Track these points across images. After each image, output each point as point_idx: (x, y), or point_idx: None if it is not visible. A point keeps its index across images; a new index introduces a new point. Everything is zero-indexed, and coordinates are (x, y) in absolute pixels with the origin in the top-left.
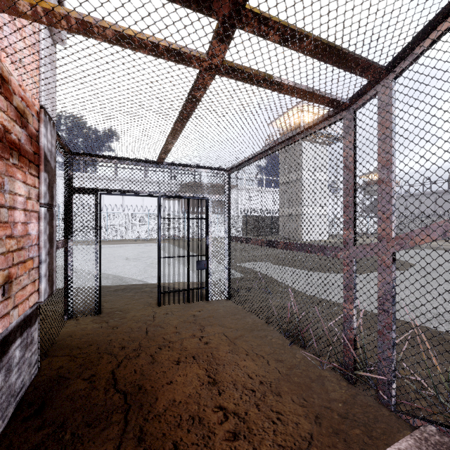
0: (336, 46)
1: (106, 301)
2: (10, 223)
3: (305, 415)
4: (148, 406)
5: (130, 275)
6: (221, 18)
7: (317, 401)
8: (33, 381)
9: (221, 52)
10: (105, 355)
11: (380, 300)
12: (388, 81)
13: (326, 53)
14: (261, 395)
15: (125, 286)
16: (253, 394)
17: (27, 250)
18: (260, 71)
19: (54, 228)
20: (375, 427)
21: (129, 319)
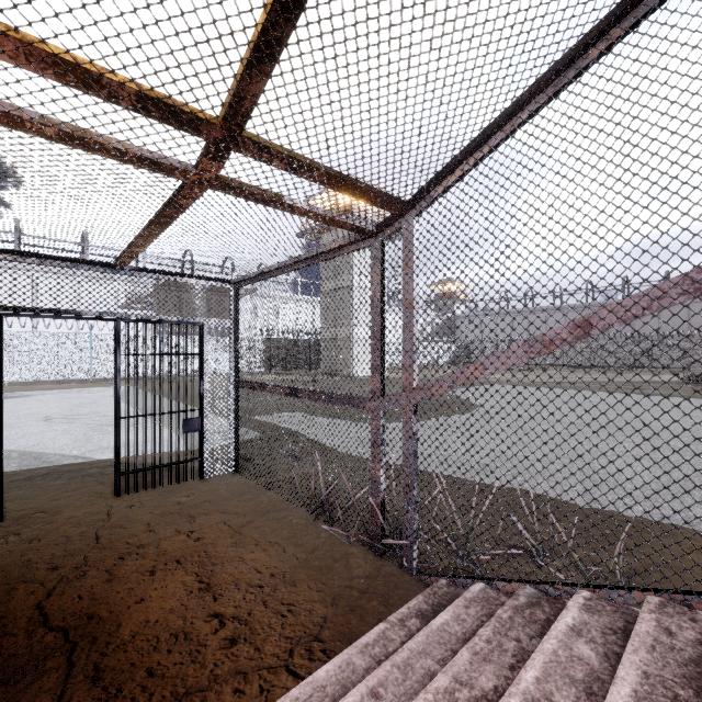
0: (351, 180)
1: (11, 498)
2: None
3: (322, 599)
4: (105, 638)
5: (57, 450)
6: (213, 140)
7: (338, 581)
8: None
9: (214, 169)
10: (20, 584)
11: (404, 456)
12: (411, 217)
13: (341, 186)
14: (271, 589)
15: (48, 469)
16: (261, 590)
17: None
18: (267, 190)
19: None
20: (393, 594)
21: (62, 523)
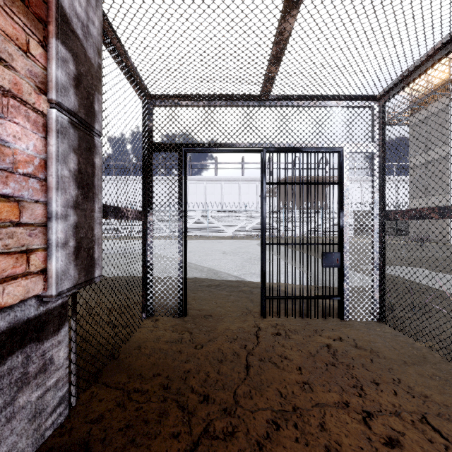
0: None
1: (195, 298)
2: None
3: None
4: None
5: (226, 270)
6: None
7: None
8: (45, 444)
9: None
10: (172, 408)
11: None
12: None
13: None
14: None
15: (219, 282)
16: None
17: None
18: None
19: (97, 169)
20: None
21: (221, 333)
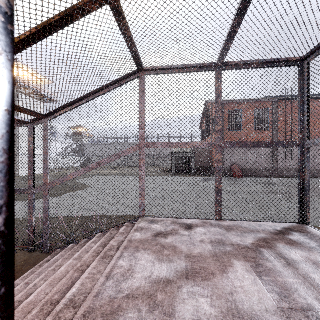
0: (17, 107)
1: None
2: None
3: None
4: None
5: None
6: None
7: None
8: None
9: None
10: None
11: (44, 209)
12: (46, 120)
13: None
14: None
15: None
16: None
17: None
18: None
19: None
20: (38, 261)
21: None
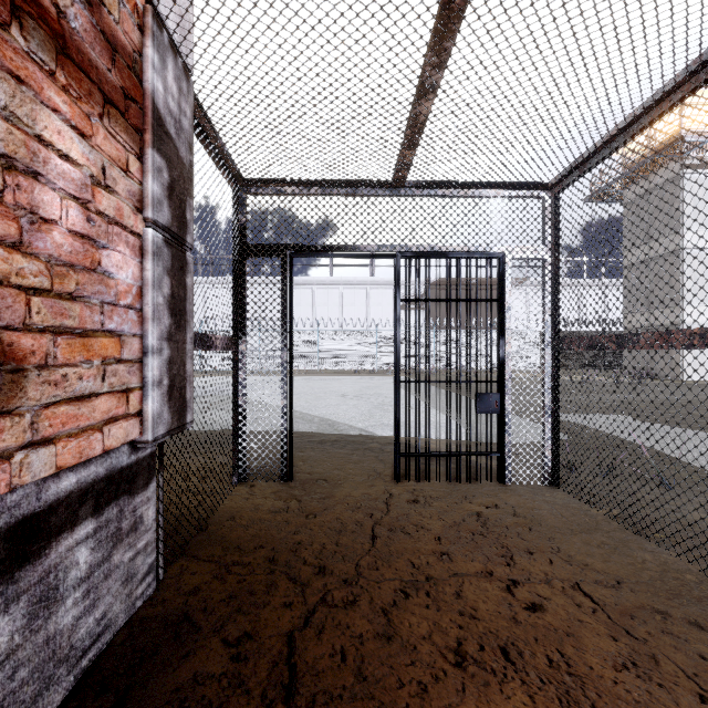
0: None
1: (304, 459)
2: (12, 206)
3: None
4: None
5: (346, 420)
6: None
7: None
8: (136, 614)
9: None
10: (282, 580)
11: None
12: None
13: None
14: None
15: (337, 437)
16: None
17: (98, 310)
18: None
19: (189, 291)
20: None
21: (339, 501)
